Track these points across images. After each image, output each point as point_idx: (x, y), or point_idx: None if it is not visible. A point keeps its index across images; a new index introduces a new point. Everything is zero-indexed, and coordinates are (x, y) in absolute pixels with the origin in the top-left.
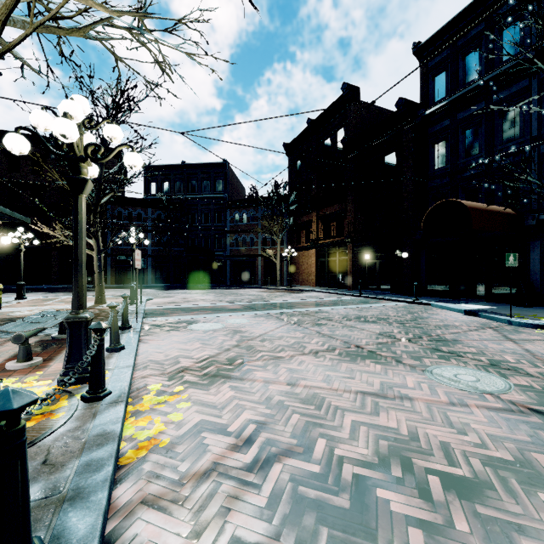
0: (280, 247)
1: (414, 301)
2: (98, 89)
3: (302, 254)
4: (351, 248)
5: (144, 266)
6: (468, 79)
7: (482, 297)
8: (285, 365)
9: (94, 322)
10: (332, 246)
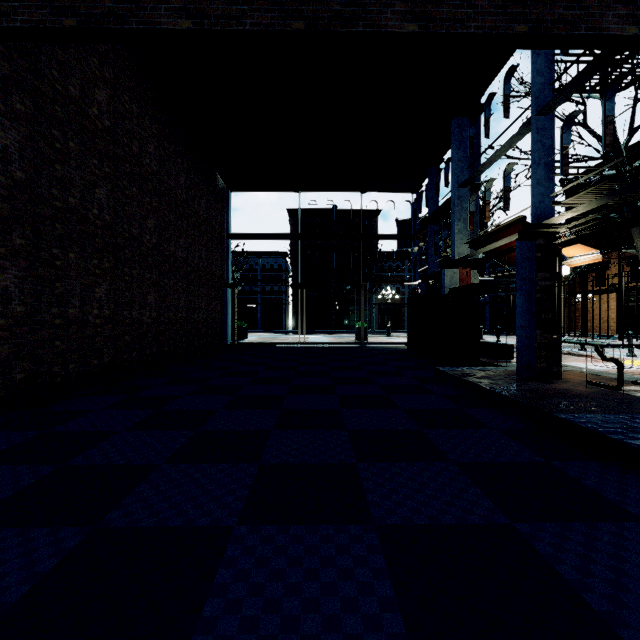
0: None
1: None
2: None
3: (590, 299)
4: None
5: None
6: None
7: None
8: None
9: None
10: None
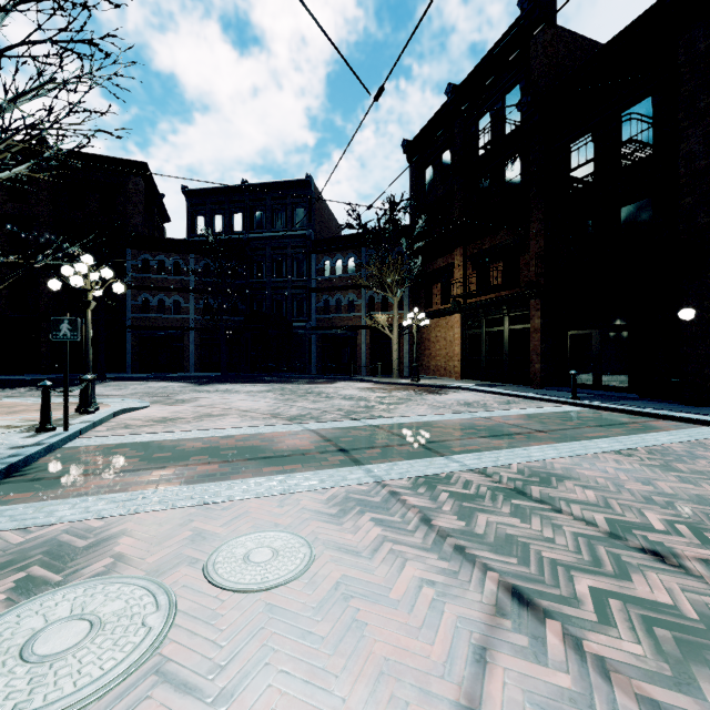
0: (398, 313)
1: None
2: None
3: (435, 324)
4: (538, 307)
5: (74, 336)
6: None
7: None
8: None
9: None
10: (496, 307)
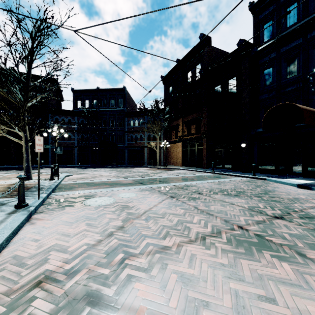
0: (159, 141)
1: (253, 176)
2: (24, 19)
3: (172, 146)
4: (205, 141)
5: (61, 152)
6: (289, 24)
7: (297, 173)
8: (173, 264)
9: (2, 198)
10: (193, 140)
